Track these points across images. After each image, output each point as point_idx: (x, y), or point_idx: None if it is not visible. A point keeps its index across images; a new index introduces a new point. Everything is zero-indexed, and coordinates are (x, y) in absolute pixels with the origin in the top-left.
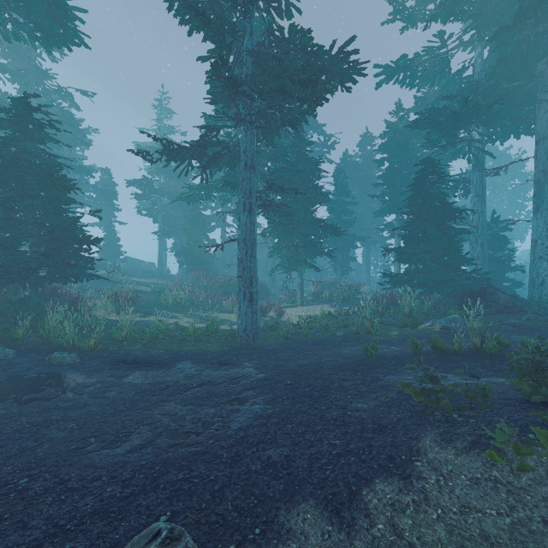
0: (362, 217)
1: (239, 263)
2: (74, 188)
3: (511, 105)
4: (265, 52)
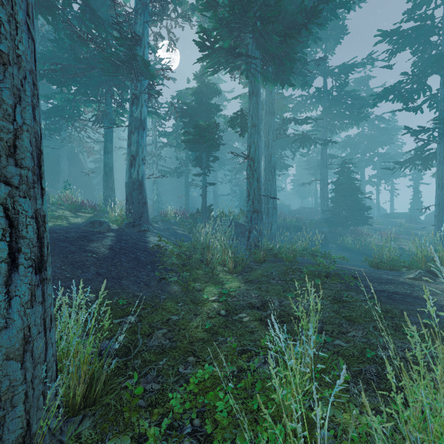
0: None
1: (435, 217)
2: (359, 189)
3: None
4: None
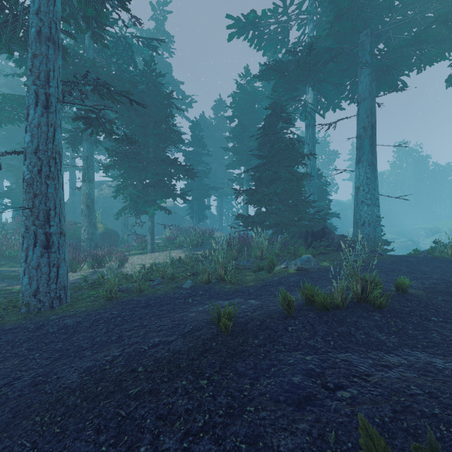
0: (216, 172)
1: (26, 187)
2: None
3: (339, 71)
4: None
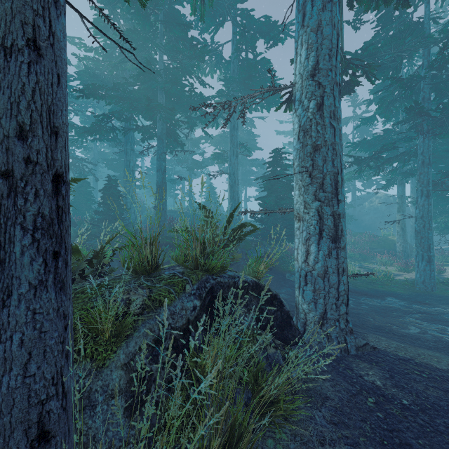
0: None
1: (416, 233)
2: None
3: None
4: (444, 78)
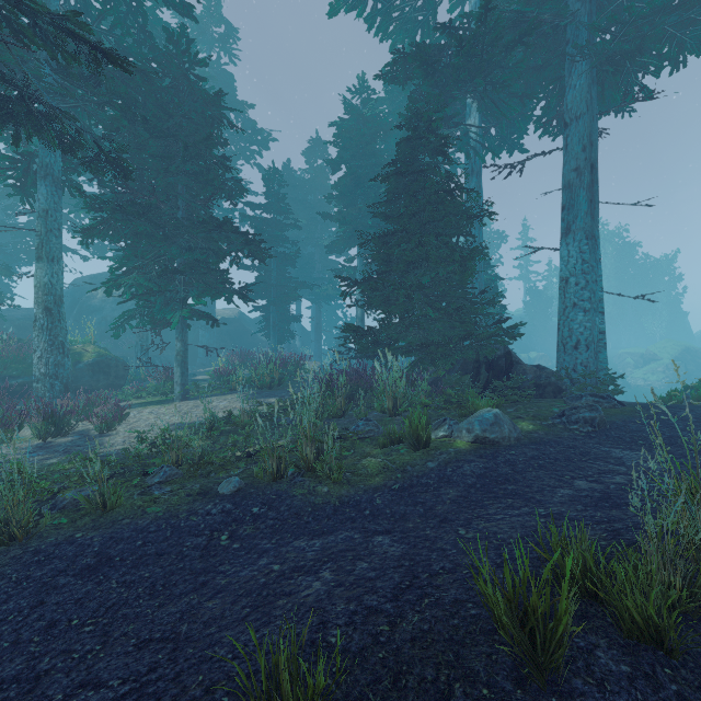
0: (311, 260)
1: None
2: None
3: (528, 69)
4: None
